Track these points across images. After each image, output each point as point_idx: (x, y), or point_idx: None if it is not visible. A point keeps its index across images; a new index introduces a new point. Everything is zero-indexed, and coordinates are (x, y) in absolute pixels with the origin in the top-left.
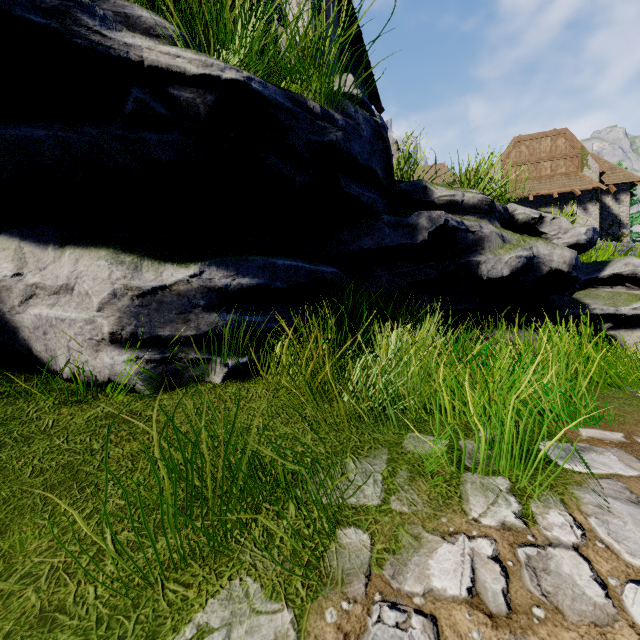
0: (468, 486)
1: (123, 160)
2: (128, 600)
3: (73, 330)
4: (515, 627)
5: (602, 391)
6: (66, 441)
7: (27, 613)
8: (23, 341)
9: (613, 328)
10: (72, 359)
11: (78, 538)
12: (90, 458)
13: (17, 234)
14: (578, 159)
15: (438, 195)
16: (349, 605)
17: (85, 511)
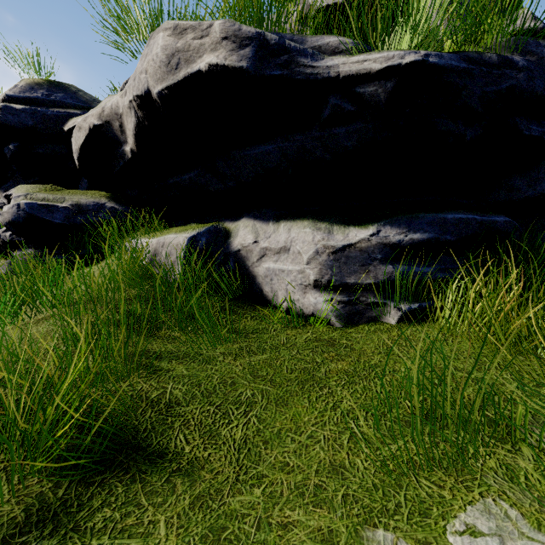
0: None
1: (319, 153)
2: (391, 479)
3: (289, 278)
4: None
5: None
6: (298, 353)
7: (322, 462)
8: (258, 285)
9: None
10: (288, 298)
11: (333, 422)
12: (317, 368)
13: (252, 216)
14: None
15: None
16: None
17: (329, 404)
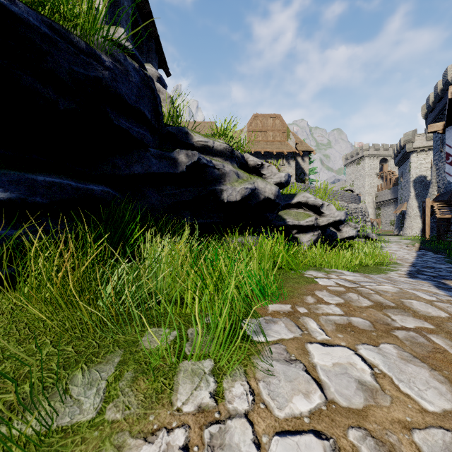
0: (181, 375)
1: None
2: None
3: None
4: None
5: (287, 274)
6: None
7: None
8: None
9: (297, 233)
10: None
11: None
12: None
13: None
14: (286, 134)
15: (196, 140)
16: None
17: None
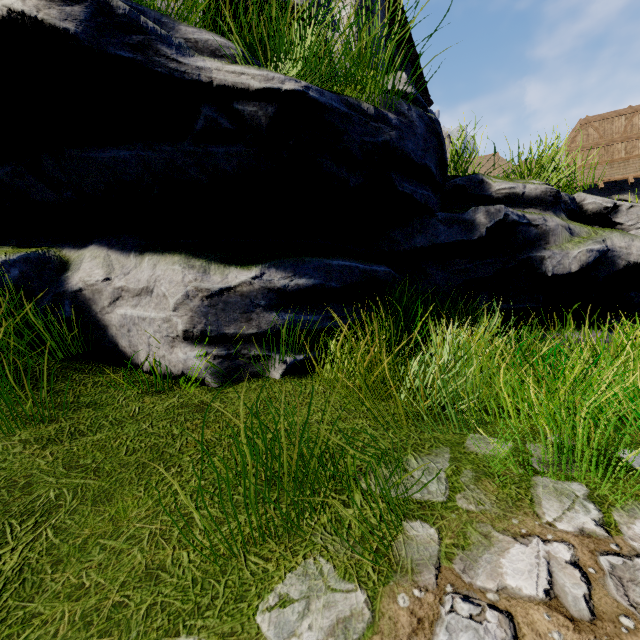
0: (540, 490)
1: (193, 173)
2: (217, 566)
3: (152, 328)
4: (600, 633)
5: None
6: (151, 426)
7: (136, 568)
8: (111, 337)
9: None
10: (151, 354)
11: (169, 510)
12: (172, 442)
13: (105, 244)
14: None
15: (496, 188)
16: (420, 593)
17: (172, 487)
